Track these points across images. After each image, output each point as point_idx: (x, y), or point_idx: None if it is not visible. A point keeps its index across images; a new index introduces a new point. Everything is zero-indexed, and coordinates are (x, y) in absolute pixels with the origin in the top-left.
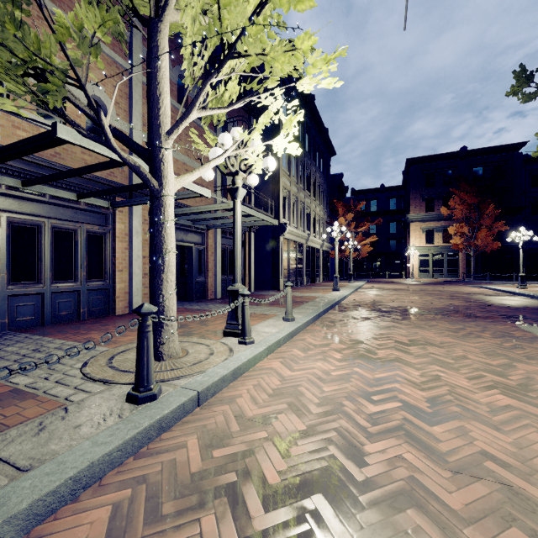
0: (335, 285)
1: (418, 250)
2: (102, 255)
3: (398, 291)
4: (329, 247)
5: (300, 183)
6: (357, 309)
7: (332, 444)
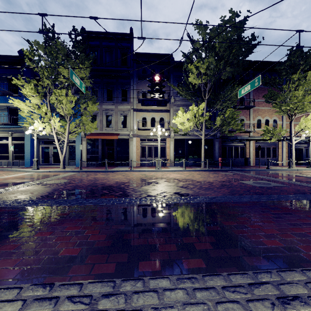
0: None
1: None
2: (275, 152)
3: None
4: None
5: None
6: None
7: None
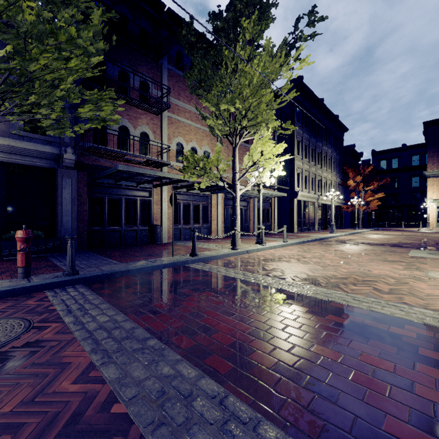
0: (332, 230)
1: (435, 203)
2: (207, 213)
3: (385, 235)
4: (342, 203)
5: (312, 161)
6: (331, 242)
7: (276, 258)
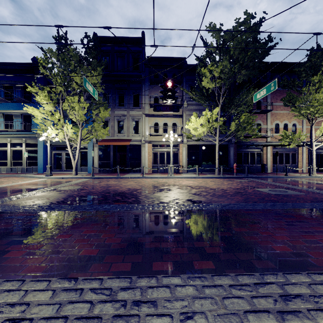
0: None
1: None
2: (295, 158)
3: None
4: None
5: None
6: None
7: None
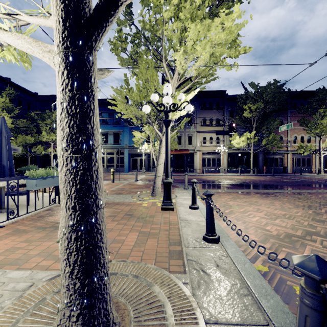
0: None
1: None
2: (309, 162)
3: None
4: None
5: None
6: None
7: None
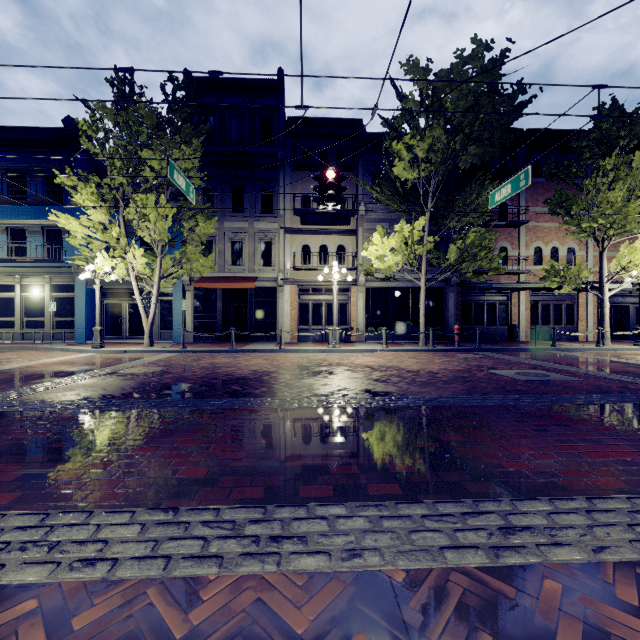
0: None
1: None
2: (572, 314)
3: None
4: None
5: None
6: None
7: None
